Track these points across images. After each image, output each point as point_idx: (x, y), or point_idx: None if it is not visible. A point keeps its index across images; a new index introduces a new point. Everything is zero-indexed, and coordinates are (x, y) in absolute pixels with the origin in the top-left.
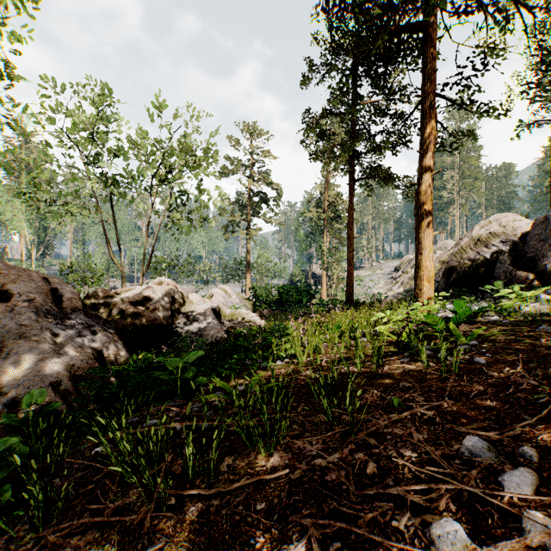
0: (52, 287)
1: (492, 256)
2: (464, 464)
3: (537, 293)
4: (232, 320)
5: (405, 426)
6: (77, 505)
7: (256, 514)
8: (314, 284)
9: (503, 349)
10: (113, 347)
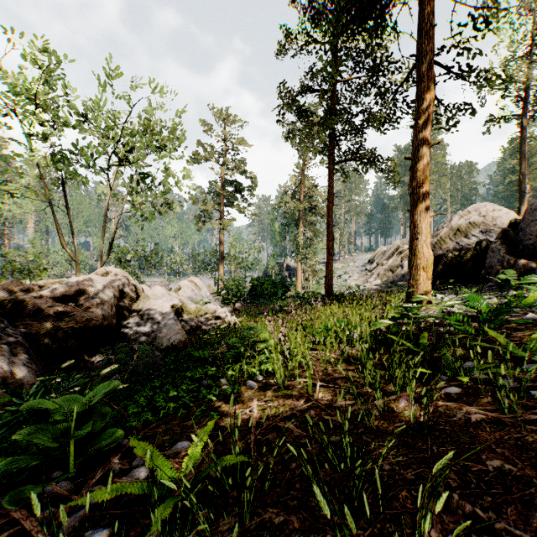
0: None
1: (478, 245)
2: None
3: None
4: (197, 317)
5: None
6: None
7: None
8: (289, 276)
9: None
10: (1, 366)
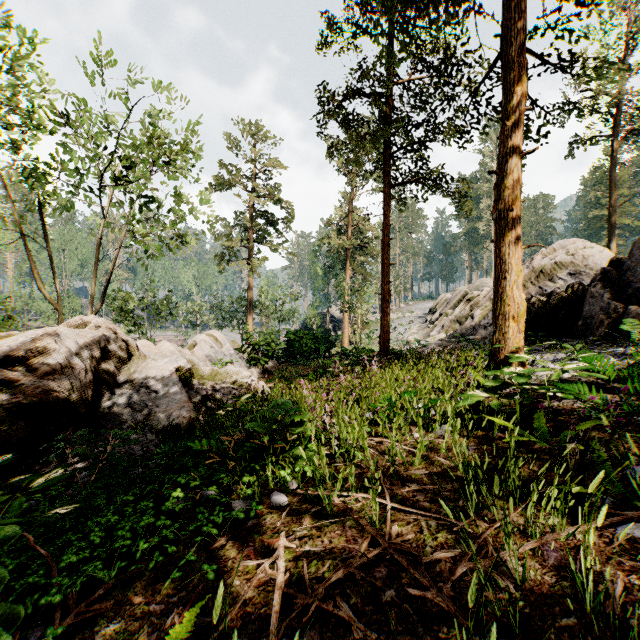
0: None
1: (570, 289)
2: None
3: None
4: (213, 384)
5: None
6: None
7: None
8: (333, 329)
9: None
10: None
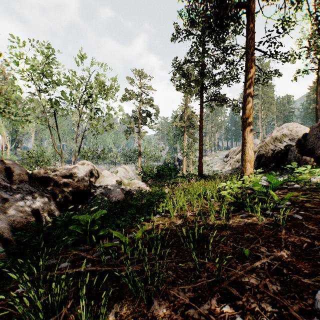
0: (6, 166)
1: (285, 147)
2: None
3: None
4: (129, 187)
5: (258, 276)
6: None
7: None
8: (178, 165)
9: (310, 208)
10: (47, 206)
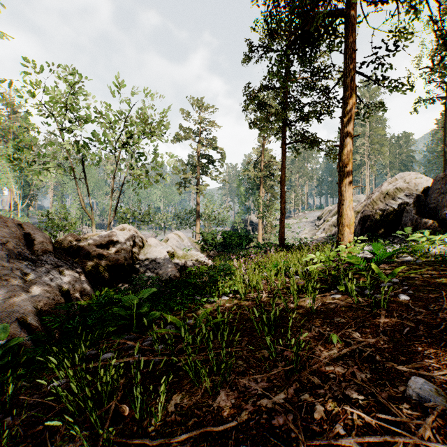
0: (25, 232)
1: (399, 206)
2: (414, 409)
3: (444, 237)
4: (184, 260)
5: (346, 364)
6: None
7: None
8: (252, 230)
9: (423, 287)
10: (78, 284)
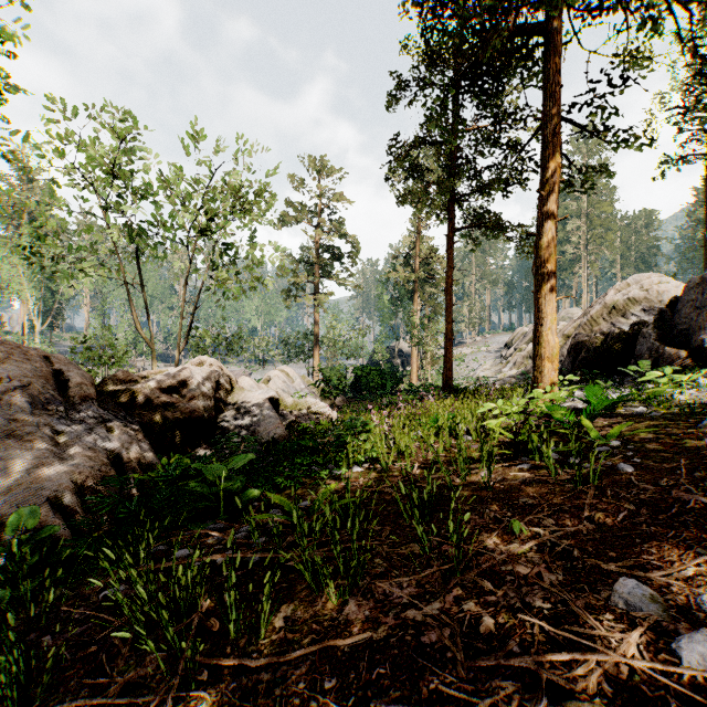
0: (55, 368)
1: (632, 328)
2: (618, 620)
3: (696, 376)
4: (295, 412)
5: (530, 562)
6: (71, 677)
7: (323, 695)
8: (401, 365)
9: (655, 452)
10: (135, 448)
